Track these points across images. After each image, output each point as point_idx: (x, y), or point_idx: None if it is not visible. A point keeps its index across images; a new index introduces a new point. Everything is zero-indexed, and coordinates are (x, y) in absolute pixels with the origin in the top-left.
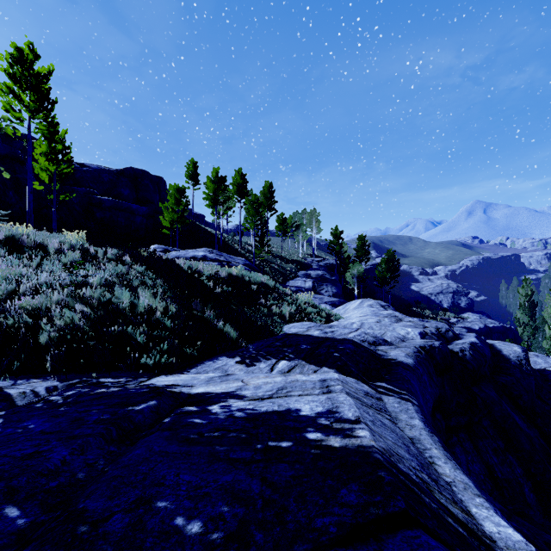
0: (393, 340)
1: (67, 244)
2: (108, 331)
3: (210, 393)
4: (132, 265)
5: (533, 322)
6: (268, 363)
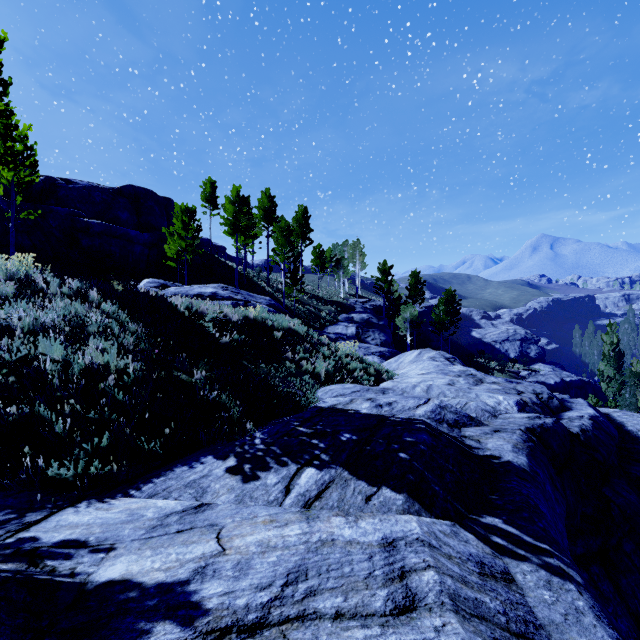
0: (479, 415)
1: (1, 273)
2: (7, 412)
3: (130, 584)
4: (99, 304)
5: (619, 375)
6: (281, 474)
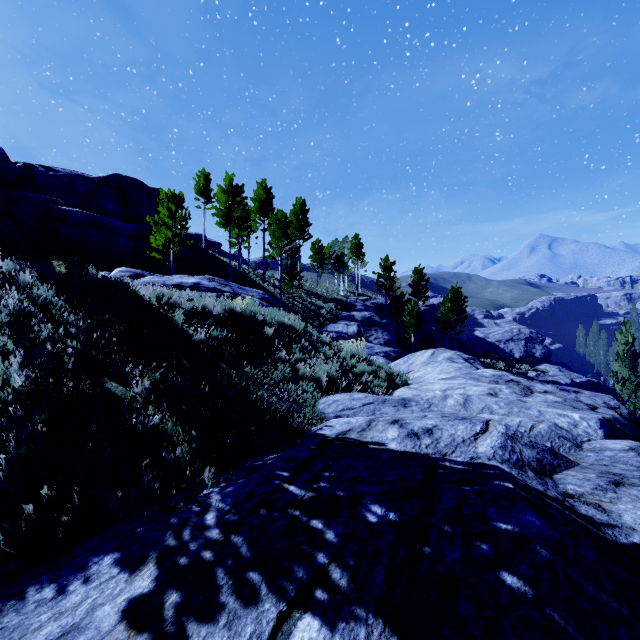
0: (556, 445)
1: None
2: None
3: None
4: (32, 289)
5: (635, 377)
6: (240, 639)
